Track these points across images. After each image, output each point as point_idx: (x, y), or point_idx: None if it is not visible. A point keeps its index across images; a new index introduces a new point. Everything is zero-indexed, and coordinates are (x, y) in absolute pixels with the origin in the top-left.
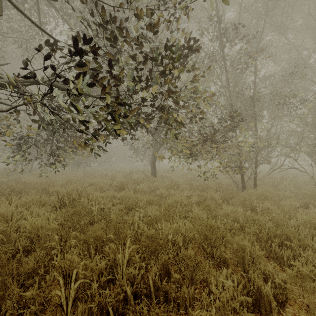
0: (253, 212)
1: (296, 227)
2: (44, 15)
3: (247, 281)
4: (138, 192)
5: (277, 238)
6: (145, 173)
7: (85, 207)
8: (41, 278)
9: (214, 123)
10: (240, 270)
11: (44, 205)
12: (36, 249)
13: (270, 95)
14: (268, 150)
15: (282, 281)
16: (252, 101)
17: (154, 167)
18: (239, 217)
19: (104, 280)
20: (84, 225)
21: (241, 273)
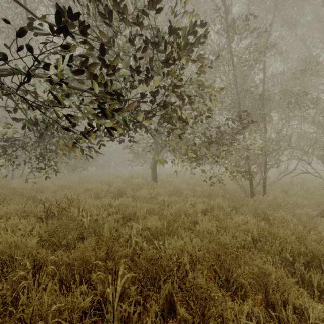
0: (264, 221)
1: (318, 241)
2: (32, 2)
3: (277, 323)
4: (138, 200)
5: (302, 256)
6: (146, 178)
7: (75, 218)
8: (10, 314)
9: (220, 123)
10: (261, 300)
11: (29, 215)
12: (8, 274)
13: (280, 94)
14: (278, 153)
15: (319, 318)
16: (260, 101)
17: (155, 171)
18: (254, 229)
19: (88, 323)
20: (72, 240)
21: (262, 303)
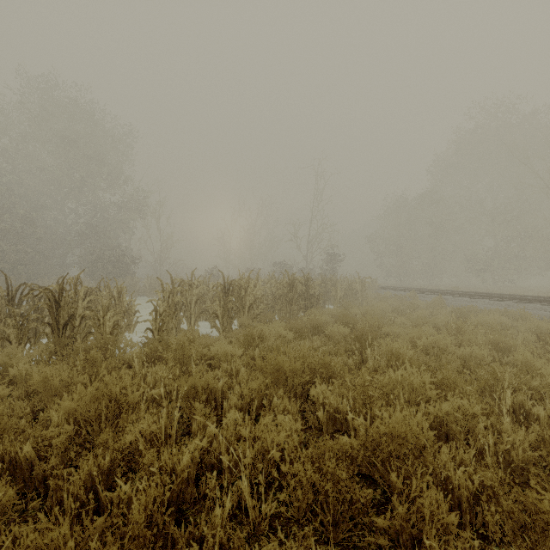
0: None
1: None
2: None
3: None
4: None
5: None
6: None
7: None
8: None
9: None
10: None
11: None
12: None
13: None
14: None
15: None
16: None
17: None
18: None
19: None
20: None
21: None
